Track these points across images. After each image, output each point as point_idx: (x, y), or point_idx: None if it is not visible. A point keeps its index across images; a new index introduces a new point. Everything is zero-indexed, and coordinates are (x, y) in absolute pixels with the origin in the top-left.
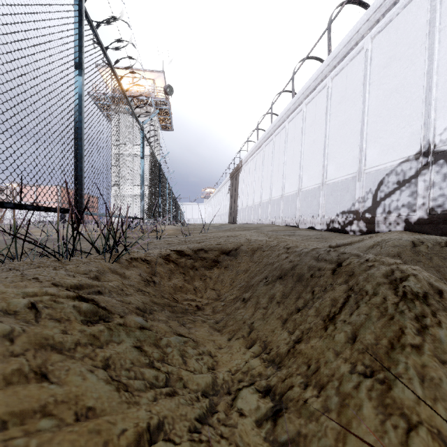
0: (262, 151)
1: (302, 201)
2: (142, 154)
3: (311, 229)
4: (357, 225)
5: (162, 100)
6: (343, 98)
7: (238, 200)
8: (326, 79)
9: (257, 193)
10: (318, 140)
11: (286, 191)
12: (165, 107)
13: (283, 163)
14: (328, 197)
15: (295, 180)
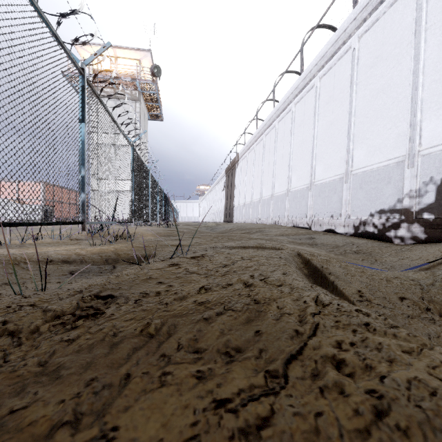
0: (263, 141)
1: (316, 197)
2: (81, 113)
3: (330, 232)
4: (409, 229)
5: (148, 82)
6: (378, 58)
7: (234, 196)
8: (350, 40)
9: (256, 189)
10: (339, 119)
11: (292, 185)
12: (153, 91)
13: (289, 153)
14: (356, 191)
15: (305, 172)
